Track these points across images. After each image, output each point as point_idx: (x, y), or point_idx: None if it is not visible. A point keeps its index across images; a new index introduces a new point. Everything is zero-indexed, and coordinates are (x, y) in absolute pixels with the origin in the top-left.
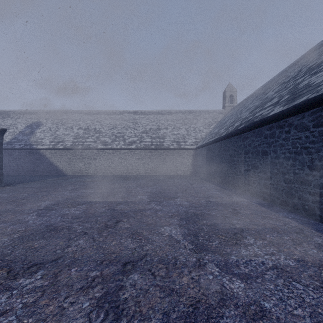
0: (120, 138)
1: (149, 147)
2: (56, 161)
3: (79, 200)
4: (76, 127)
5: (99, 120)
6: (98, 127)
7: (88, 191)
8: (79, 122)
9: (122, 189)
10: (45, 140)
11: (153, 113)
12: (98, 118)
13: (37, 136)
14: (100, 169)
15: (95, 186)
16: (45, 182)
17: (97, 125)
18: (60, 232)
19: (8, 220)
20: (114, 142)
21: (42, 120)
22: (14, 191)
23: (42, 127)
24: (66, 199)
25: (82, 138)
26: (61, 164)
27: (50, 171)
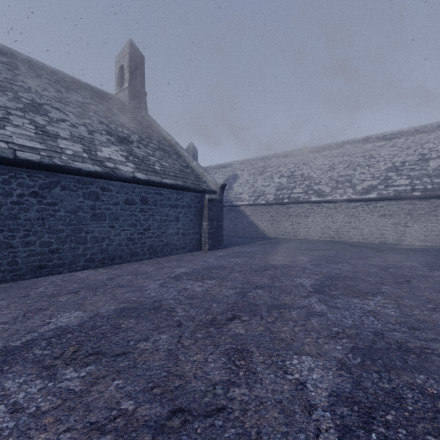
0: (345, 184)
1: (408, 194)
2: (256, 220)
3: (353, 284)
4: (276, 176)
5: (306, 161)
6: (306, 172)
7: (341, 267)
8: (280, 168)
9: (401, 270)
10: (243, 194)
11: (402, 135)
12: (303, 160)
13: (235, 191)
14: (313, 231)
15: (339, 260)
16: (259, 247)
17: (304, 169)
18: (435, 363)
19: (291, 304)
20: (335, 191)
21: (238, 172)
22: (241, 256)
23: (238, 180)
24: (326, 278)
25: (287, 189)
26: (262, 223)
27: (250, 232)
